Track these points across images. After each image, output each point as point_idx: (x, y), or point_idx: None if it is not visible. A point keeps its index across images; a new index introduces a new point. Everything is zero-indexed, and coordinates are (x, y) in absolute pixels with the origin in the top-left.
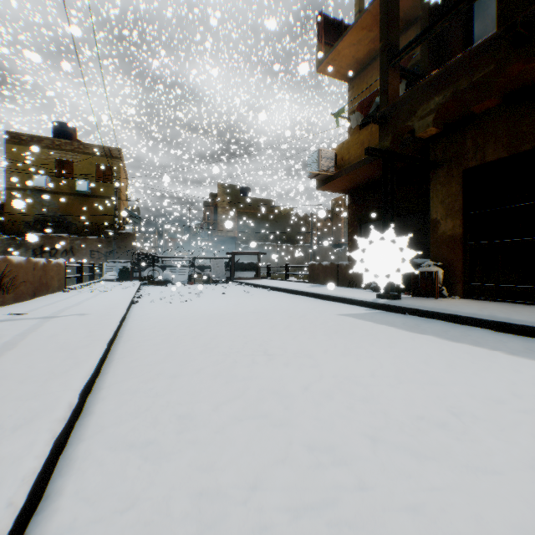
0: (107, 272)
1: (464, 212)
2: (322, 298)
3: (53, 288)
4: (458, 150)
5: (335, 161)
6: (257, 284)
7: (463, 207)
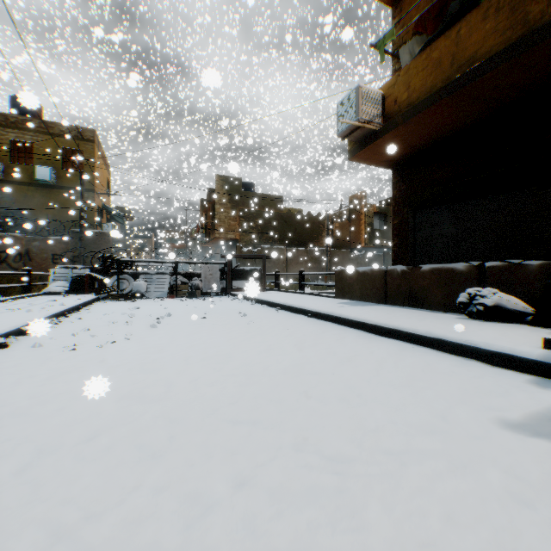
0: (55, 281)
1: None
2: (380, 332)
3: None
4: None
5: (382, 108)
6: (260, 299)
7: None
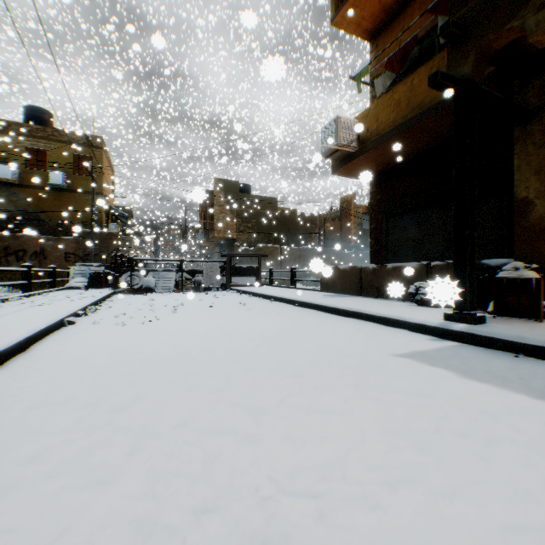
0: (75, 277)
1: None
2: (347, 315)
3: None
4: None
5: (358, 134)
6: (256, 293)
7: None
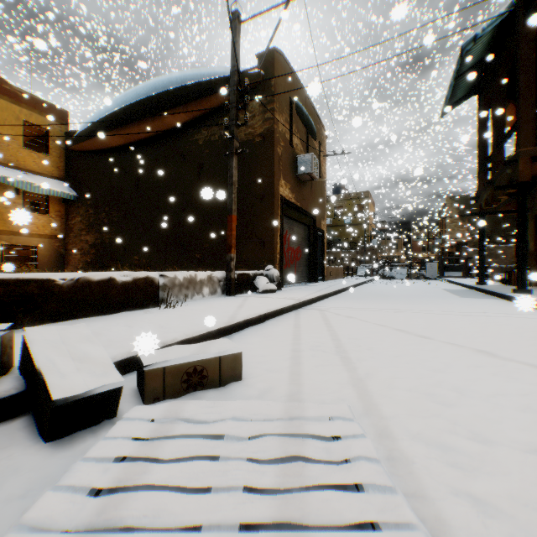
0: (359, 271)
1: (534, 238)
2: (461, 285)
3: (339, 277)
4: (531, 203)
5: None
6: (447, 280)
7: (534, 235)
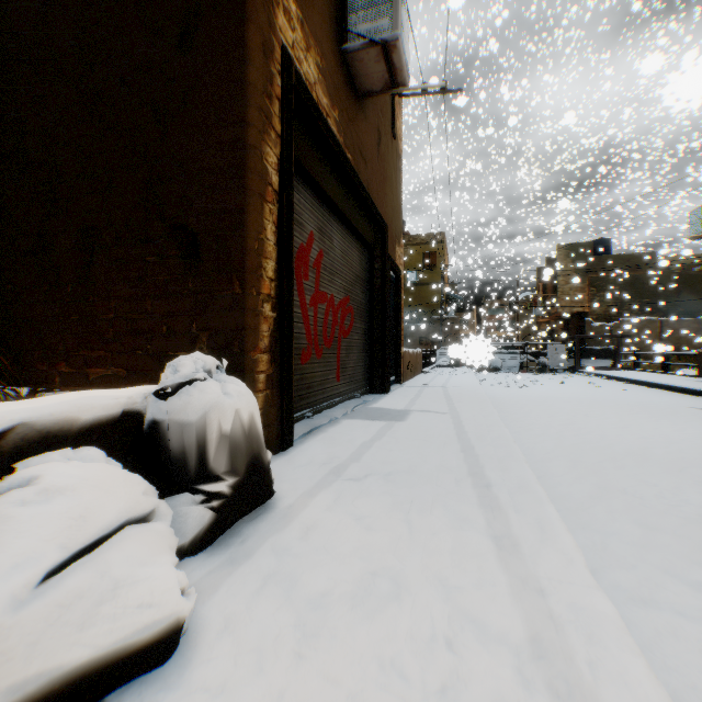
0: (439, 358)
1: None
2: (692, 393)
3: (418, 371)
4: None
5: None
6: (608, 376)
7: None
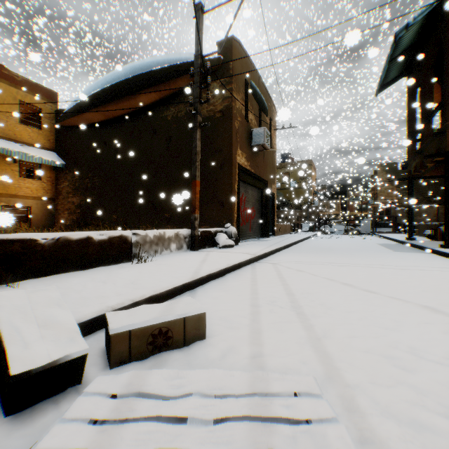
0: (304, 227)
1: None
2: (393, 240)
3: (287, 232)
4: None
5: None
6: (379, 235)
7: None
